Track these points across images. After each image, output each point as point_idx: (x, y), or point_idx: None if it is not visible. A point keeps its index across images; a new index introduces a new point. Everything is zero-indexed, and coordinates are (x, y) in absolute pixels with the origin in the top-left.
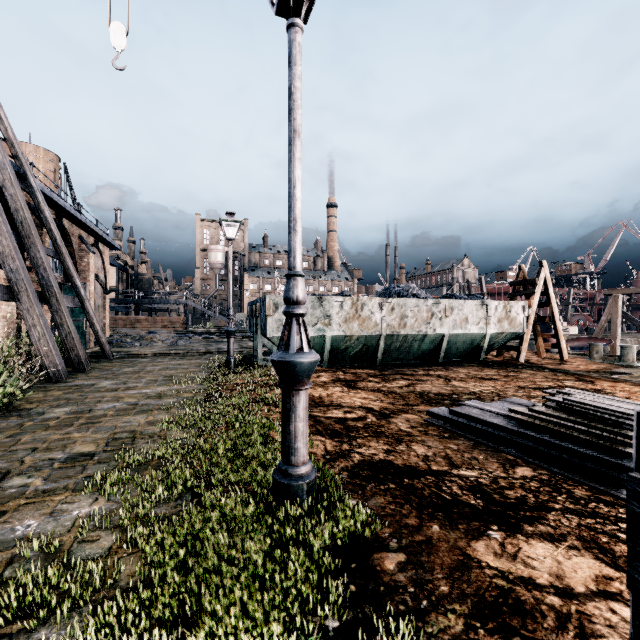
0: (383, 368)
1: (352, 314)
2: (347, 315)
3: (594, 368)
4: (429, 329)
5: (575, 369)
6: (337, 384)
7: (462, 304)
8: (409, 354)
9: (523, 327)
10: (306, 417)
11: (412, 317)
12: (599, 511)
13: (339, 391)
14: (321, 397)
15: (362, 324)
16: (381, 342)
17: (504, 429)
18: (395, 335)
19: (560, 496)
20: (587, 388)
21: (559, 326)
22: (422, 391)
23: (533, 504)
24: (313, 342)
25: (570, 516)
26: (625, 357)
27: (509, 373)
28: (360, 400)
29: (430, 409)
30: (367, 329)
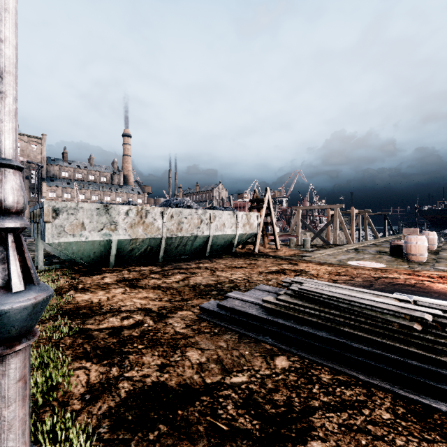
0: (164, 264)
1: (137, 220)
2: (133, 221)
3: (293, 253)
4: (199, 232)
5: (284, 255)
6: (120, 285)
7: (221, 214)
8: (185, 251)
9: (257, 229)
10: (22, 392)
11: (187, 223)
12: (345, 398)
13: (121, 293)
14: (100, 302)
15: (146, 229)
16: (162, 243)
17: (261, 319)
18: (174, 237)
19: (314, 387)
20: (296, 269)
21: (275, 228)
22: (195, 284)
23: (299, 408)
24: (99, 246)
25: (330, 415)
26: (305, 246)
27: (251, 261)
28: (140, 301)
29: (202, 304)
30: (151, 233)
